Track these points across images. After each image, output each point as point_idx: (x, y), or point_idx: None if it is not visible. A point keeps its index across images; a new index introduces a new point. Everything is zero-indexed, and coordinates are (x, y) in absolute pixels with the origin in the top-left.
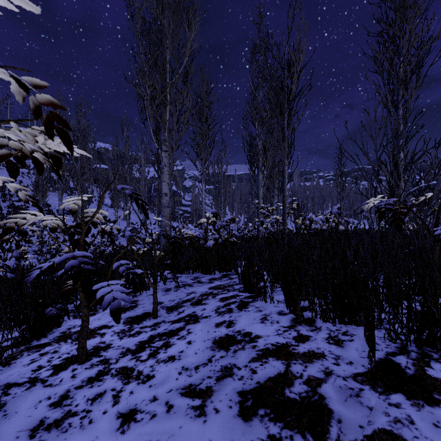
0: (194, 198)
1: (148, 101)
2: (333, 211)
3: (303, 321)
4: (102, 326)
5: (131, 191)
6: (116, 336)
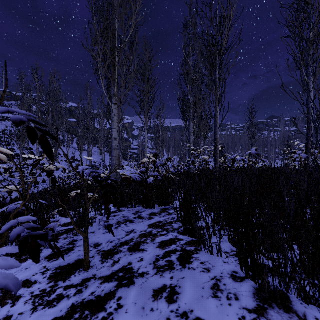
0: (140, 143)
1: (100, 62)
2: (252, 152)
3: (274, 300)
4: (23, 283)
5: (26, 118)
6: (30, 304)
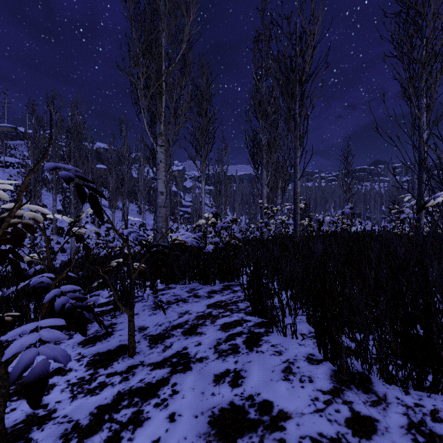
0: (194, 199)
1: (141, 90)
2: (346, 211)
3: (352, 381)
4: (55, 371)
5: (73, 174)
6: (68, 393)
